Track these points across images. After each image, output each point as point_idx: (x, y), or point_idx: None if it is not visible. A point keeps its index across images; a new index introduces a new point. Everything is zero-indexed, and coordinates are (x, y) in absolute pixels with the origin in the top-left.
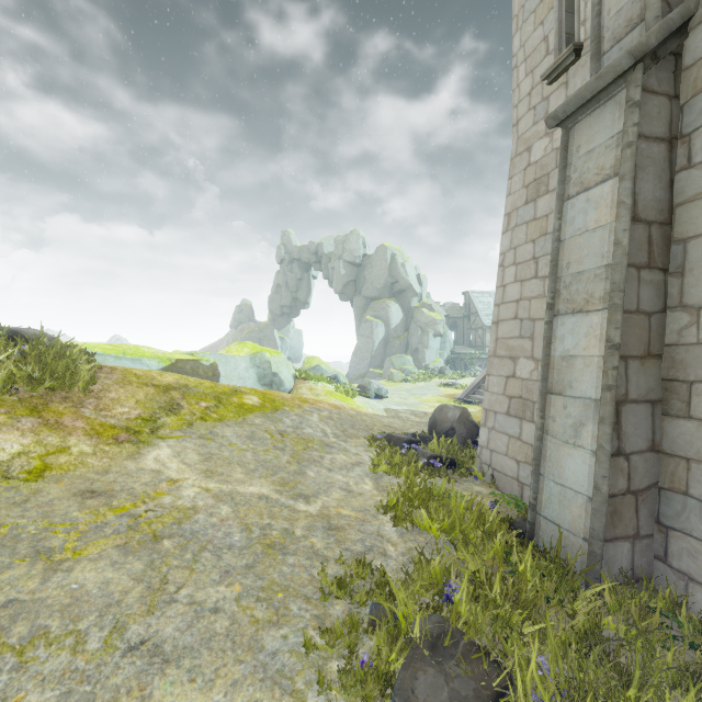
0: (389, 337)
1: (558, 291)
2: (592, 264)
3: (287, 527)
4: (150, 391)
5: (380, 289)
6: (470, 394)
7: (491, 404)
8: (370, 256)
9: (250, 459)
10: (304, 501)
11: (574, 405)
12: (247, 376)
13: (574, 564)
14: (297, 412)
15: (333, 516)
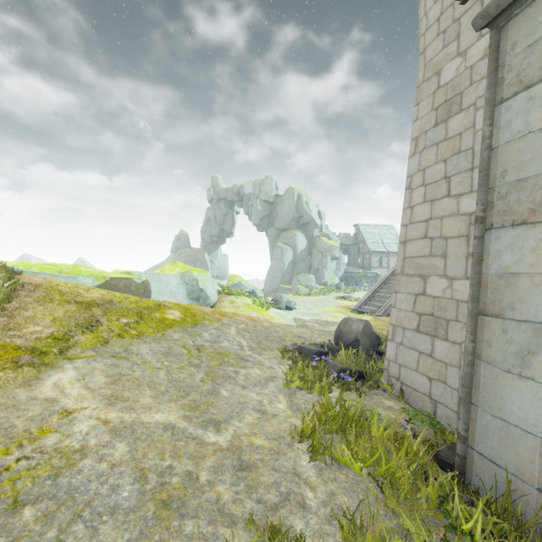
0: (296, 260)
1: (491, 202)
2: (540, 169)
3: (191, 469)
4: (71, 308)
5: (288, 222)
6: (362, 305)
7: (399, 320)
8: (281, 196)
9: (162, 378)
10: (214, 429)
11: (518, 329)
12: (177, 292)
13: (534, 526)
14: (216, 326)
15: (245, 448)
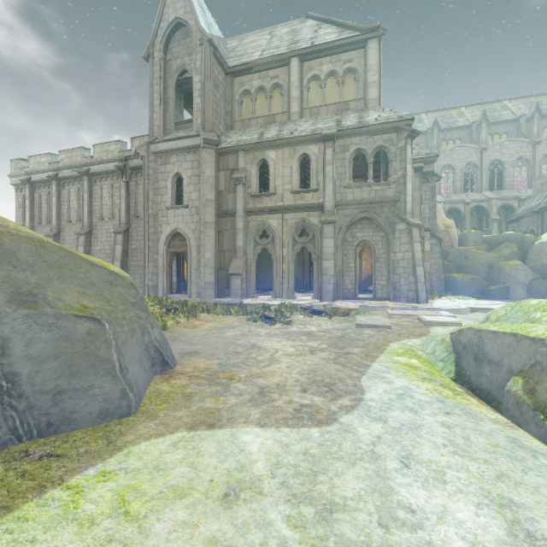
0: None
1: None
2: None
3: None
4: None
5: None
6: None
7: None
8: None
9: None
10: None
11: None
12: None
13: None
14: None
15: None
